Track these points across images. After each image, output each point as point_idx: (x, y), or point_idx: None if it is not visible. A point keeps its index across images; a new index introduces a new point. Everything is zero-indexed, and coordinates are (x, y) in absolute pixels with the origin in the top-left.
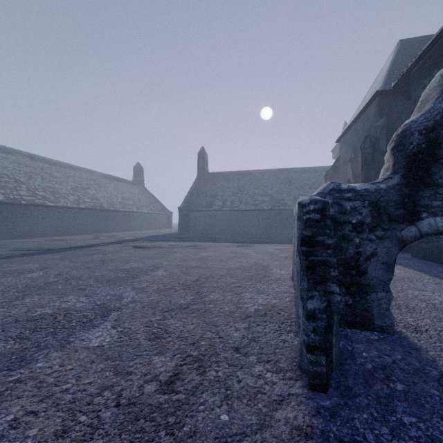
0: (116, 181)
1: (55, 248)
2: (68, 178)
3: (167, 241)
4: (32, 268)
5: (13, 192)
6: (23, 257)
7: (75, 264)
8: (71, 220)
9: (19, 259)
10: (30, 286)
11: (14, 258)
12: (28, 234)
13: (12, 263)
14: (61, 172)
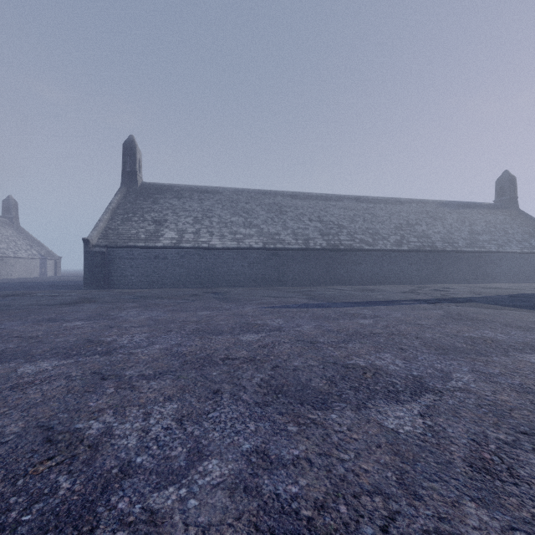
0: (462, 208)
1: (343, 300)
2: (392, 215)
3: None
4: (268, 327)
5: (334, 238)
6: (296, 308)
7: (311, 332)
8: (390, 266)
9: (288, 310)
10: (208, 356)
11: (287, 308)
12: (346, 281)
13: (273, 314)
14: (385, 210)
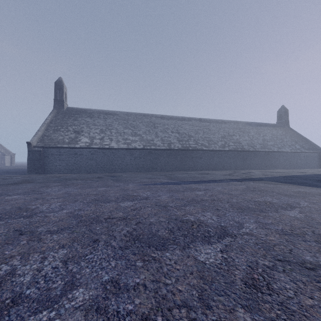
0: (259, 126)
1: (189, 180)
2: (219, 129)
3: (301, 184)
4: (140, 197)
5: (186, 143)
6: (160, 185)
7: (165, 199)
8: (218, 159)
9: (155, 186)
10: (97, 217)
11: (154, 185)
12: (192, 169)
13: (145, 189)
14: (215, 126)
